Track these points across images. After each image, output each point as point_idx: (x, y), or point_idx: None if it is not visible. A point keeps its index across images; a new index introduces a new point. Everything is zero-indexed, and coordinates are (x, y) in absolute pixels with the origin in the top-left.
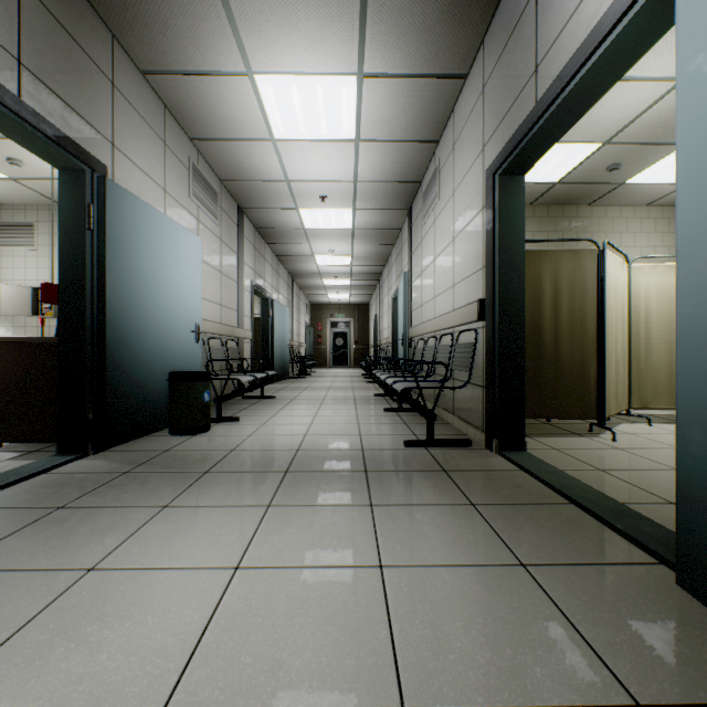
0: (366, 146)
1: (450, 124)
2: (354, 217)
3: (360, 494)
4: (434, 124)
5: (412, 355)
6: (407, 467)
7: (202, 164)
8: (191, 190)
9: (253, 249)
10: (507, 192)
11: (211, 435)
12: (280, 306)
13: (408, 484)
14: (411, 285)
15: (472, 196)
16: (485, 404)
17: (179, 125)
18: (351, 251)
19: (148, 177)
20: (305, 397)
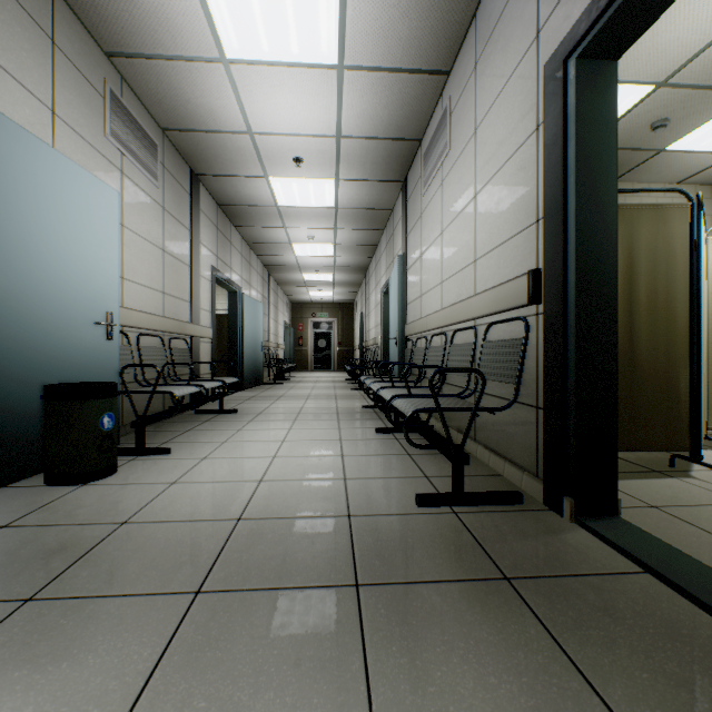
0: (352, 77)
1: (468, 39)
2: (337, 191)
3: (346, 692)
4: (446, 41)
5: (409, 357)
6: (433, 569)
7: (130, 98)
8: (108, 127)
9: (215, 229)
10: (589, 88)
11: (110, 485)
12: (251, 301)
13: (448, 636)
14: (406, 273)
15: (512, 119)
16: (545, 437)
17: (84, 26)
18: (334, 238)
19: (14, 80)
20: (276, 409)
